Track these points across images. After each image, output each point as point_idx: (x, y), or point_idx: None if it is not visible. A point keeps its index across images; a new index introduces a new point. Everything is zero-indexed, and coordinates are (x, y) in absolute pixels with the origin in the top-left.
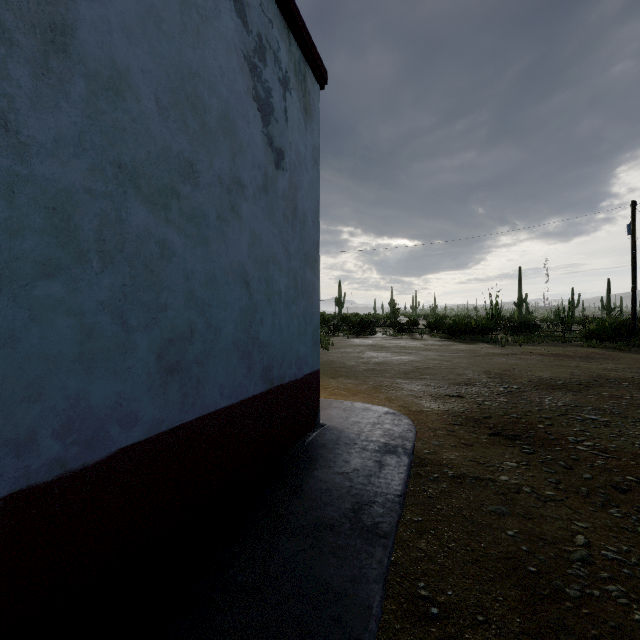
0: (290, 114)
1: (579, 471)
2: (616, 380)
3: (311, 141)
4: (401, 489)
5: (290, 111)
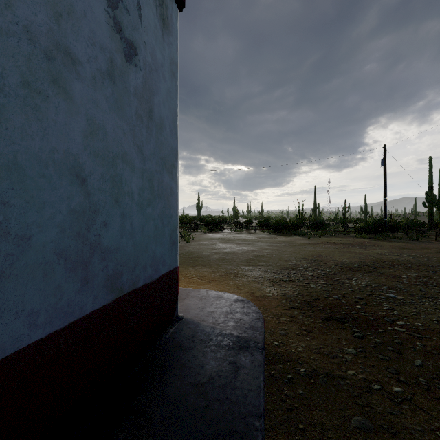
0: (145, 13)
1: (408, 356)
2: (389, 262)
3: (169, 53)
4: (260, 404)
5: (145, 10)
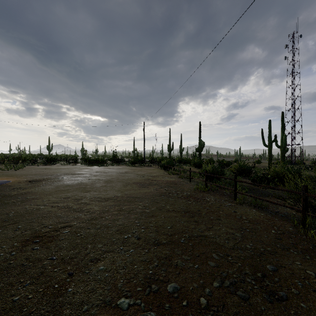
0: None
1: (36, 183)
2: (97, 172)
3: None
4: None
5: None
